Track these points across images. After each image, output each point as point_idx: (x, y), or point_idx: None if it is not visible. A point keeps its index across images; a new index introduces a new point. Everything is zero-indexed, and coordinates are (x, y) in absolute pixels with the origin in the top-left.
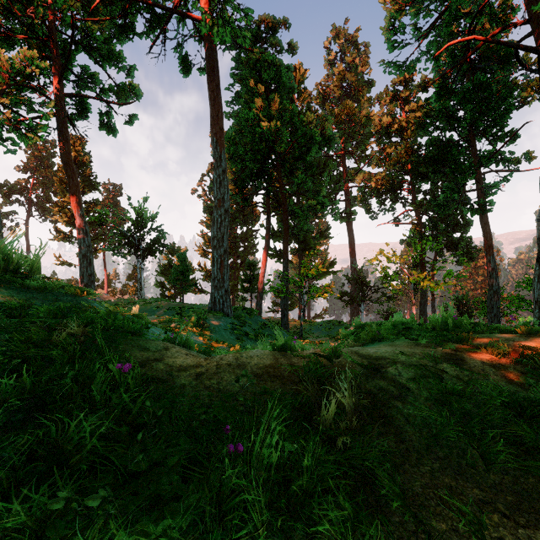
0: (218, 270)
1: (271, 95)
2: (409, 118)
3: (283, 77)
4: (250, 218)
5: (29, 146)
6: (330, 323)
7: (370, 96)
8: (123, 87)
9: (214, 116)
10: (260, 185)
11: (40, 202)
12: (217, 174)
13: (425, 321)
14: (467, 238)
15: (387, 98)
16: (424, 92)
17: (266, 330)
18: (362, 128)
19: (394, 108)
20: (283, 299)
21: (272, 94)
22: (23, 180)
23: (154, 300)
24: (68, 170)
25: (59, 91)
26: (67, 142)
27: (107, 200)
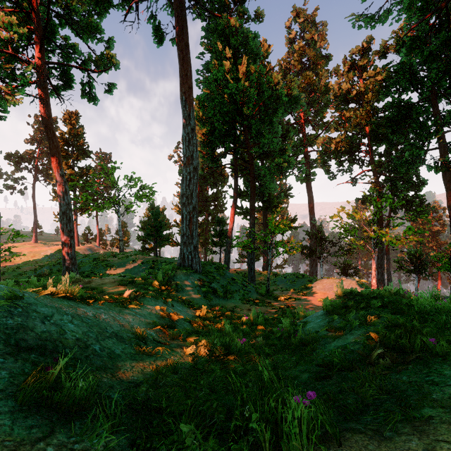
0: (186, 226)
1: (238, 60)
2: (367, 84)
3: (251, 41)
4: (219, 181)
5: (35, 122)
6: (293, 276)
7: (328, 69)
8: (101, 56)
9: (183, 75)
10: (228, 146)
11: (44, 168)
12: (186, 132)
13: (383, 273)
14: (420, 196)
15: (346, 67)
16: (383, 58)
17: (234, 285)
18: (321, 97)
19: (352, 76)
20: (250, 253)
21: (240, 59)
22: (30, 150)
23: (132, 254)
24: (49, 132)
25: (40, 59)
26: (48, 106)
27: (99, 166)
